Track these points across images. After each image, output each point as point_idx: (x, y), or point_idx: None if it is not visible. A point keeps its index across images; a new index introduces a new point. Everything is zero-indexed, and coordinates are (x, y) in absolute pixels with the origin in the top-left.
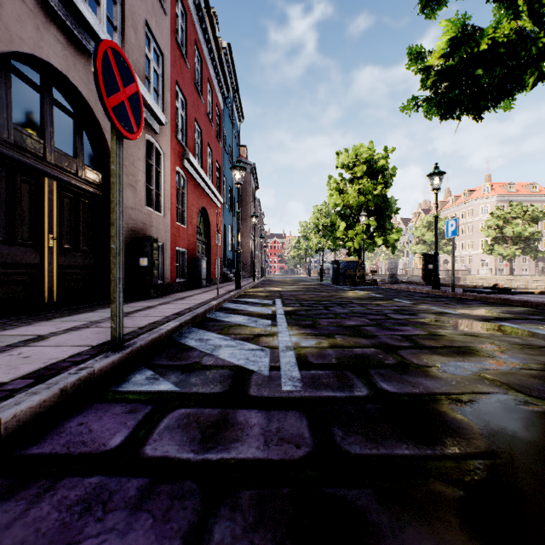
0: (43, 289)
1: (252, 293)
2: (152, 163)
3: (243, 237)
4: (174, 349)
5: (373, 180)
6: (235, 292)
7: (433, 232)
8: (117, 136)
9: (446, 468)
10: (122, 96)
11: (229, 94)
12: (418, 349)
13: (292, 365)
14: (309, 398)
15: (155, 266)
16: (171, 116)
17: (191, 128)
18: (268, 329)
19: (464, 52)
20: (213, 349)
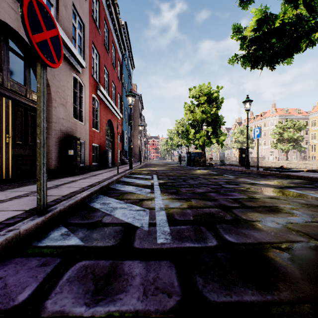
0: (1, 170)
1: (139, 171)
2: (77, 91)
3: (134, 138)
4: (85, 211)
5: (210, 105)
6: (128, 171)
7: (243, 136)
8: (42, 64)
9: (286, 314)
10: (45, 36)
11: (125, 52)
12: (244, 208)
13: (164, 222)
14: (176, 249)
15: (78, 155)
16: (89, 63)
17: (102, 71)
18: (148, 195)
19: (265, 28)
20: (111, 210)
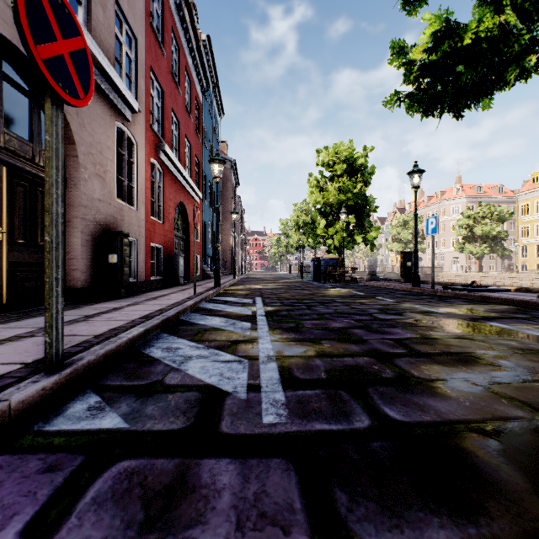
0: None
1: (232, 291)
2: (124, 152)
3: (223, 233)
4: (134, 363)
5: (352, 179)
6: (213, 290)
7: (408, 231)
8: (54, 99)
9: None
10: (59, 48)
11: (209, 87)
12: (415, 357)
13: (275, 383)
14: (298, 435)
15: (126, 264)
16: (145, 104)
17: (167, 119)
18: (247, 333)
19: (447, 46)
20: (181, 362)
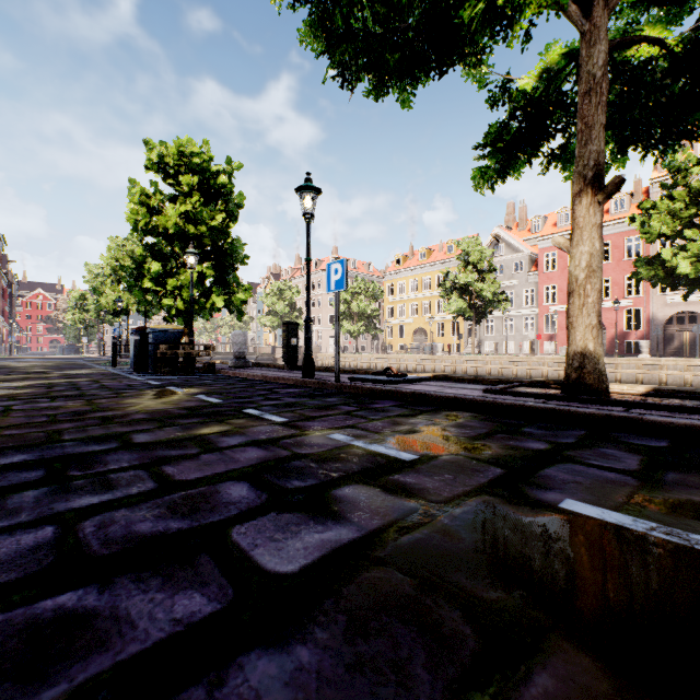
0: None
1: None
2: None
3: None
4: None
5: (210, 208)
6: None
7: (285, 302)
8: None
9: None
10: None
11: None
12: None
13: None
14: None
15: None
16: None
17: None
18: None
19: None
20: None
